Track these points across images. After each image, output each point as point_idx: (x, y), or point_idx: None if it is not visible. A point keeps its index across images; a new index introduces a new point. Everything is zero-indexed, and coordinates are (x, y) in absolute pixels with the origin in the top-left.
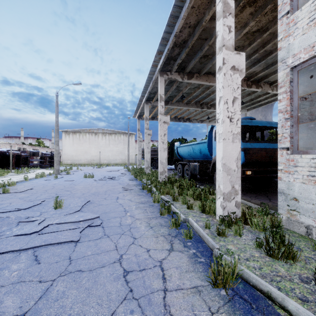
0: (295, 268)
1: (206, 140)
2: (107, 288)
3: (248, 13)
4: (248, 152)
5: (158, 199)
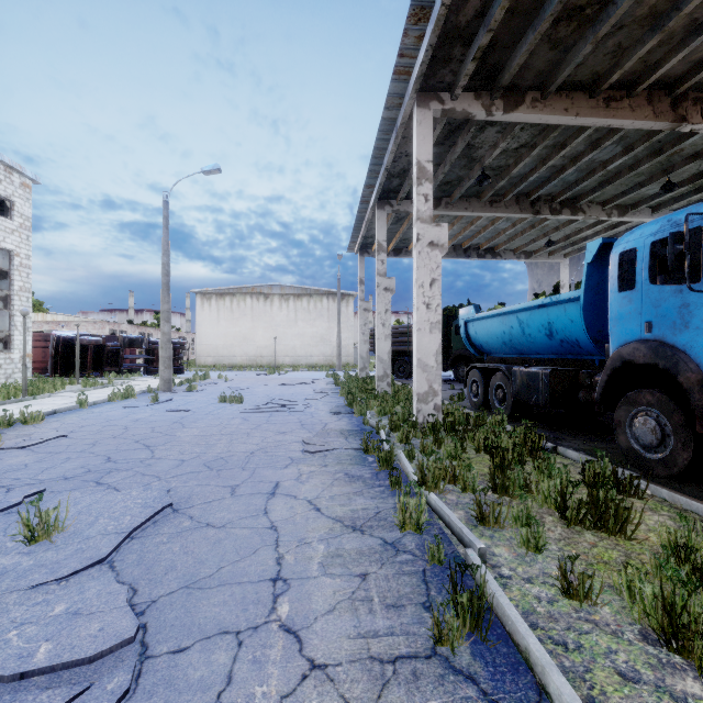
0: None
1: (578, 292)
2: None
3: None
4: None
5: (419, 516)
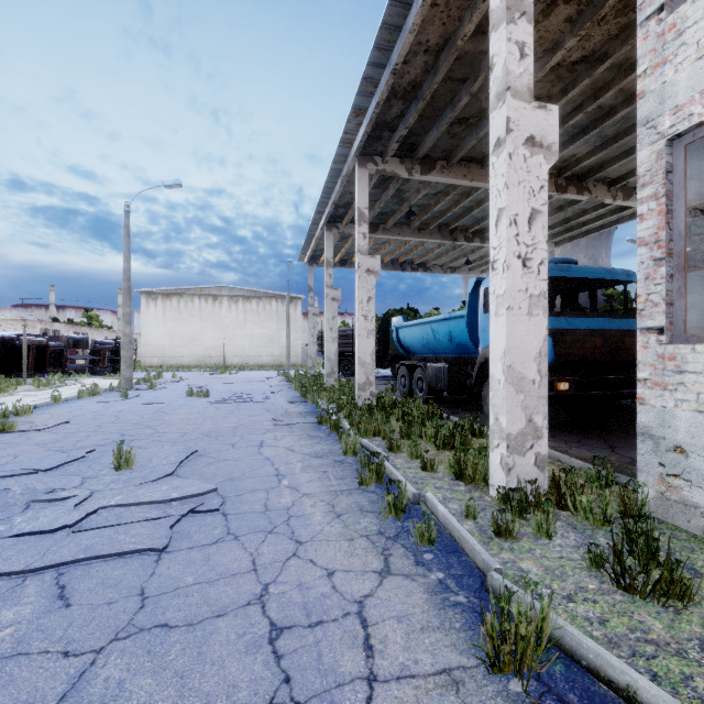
0: (689, 622)
1: (464, 312)
2: (228, 673)
3: (562, 19)
4: (562, 340)
5: (355, 447)
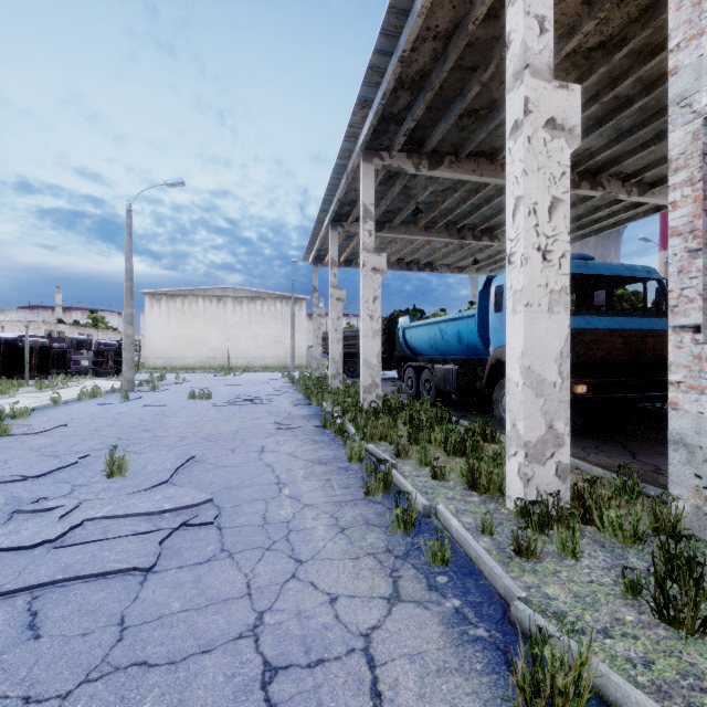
0: None
1: (474, 311)
2: None
3: (580, 0)
4: (580, 340)
5: (360, 453)
